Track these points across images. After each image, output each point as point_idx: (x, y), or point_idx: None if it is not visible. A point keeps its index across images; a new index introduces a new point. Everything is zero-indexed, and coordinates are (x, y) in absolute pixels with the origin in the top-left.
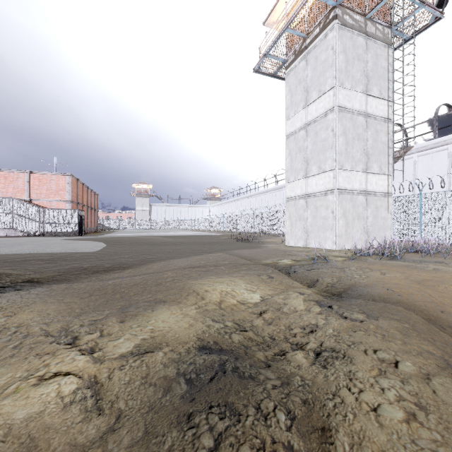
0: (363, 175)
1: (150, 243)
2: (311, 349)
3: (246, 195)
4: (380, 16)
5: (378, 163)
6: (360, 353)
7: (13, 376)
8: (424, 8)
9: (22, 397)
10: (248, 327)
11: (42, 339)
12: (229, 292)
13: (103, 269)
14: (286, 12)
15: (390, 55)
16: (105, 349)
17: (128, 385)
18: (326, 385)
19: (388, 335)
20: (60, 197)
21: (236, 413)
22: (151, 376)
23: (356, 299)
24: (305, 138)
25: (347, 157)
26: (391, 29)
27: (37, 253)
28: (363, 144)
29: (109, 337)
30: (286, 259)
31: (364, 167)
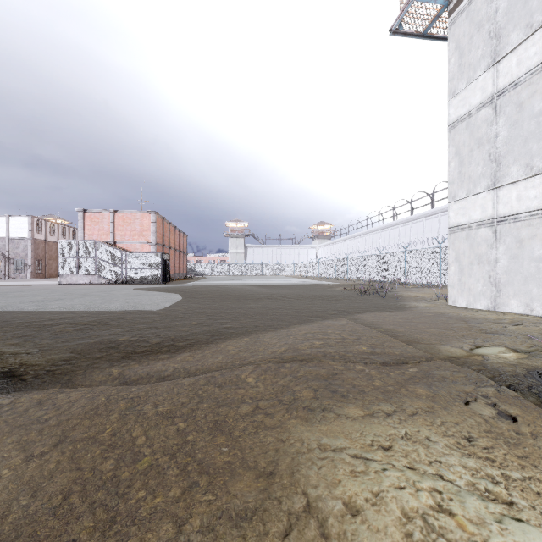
0: None
1: (239, 296)
2: None
3: (367, 230)
4: None
5: None
6: None
7: None
8: None
9: None
10: None
11: None
12: (435, 525)
13: (144, 351)
14: None
15: None
16: None
17: None
18: None
19: None
20: (144, 238)
21: None
22: None
23: None
24: (492, 119)
25: None
26: None
27: (86, 310)
28: None
29: None
30: (490, 345)
31: None
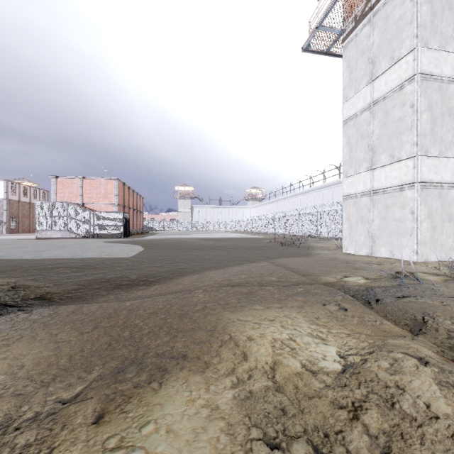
0: None
1: (188, 247)
2: None
3: (290, 194)
4: None
5: None
6: None
7: None
8: None
9: None
10: None
11: None
12: (286, 343)
13: (127, 283)
14: None
15: None
16: None
17: None
18: None
19: None
20: (108, 200)
21: None
22: None
23: None
24: (370, 120)
25: (433, 139)
26: None
27: (72, 258)
28: None
29: None
30: (354, 276)
31: None
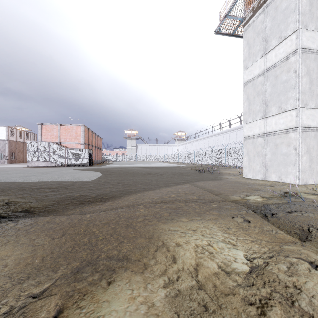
0: None
1: (133, 173)
2: None
3: (205, 136)
4: None
5: None
6: None
7: None
8: None
9: None
10: None
11: None
12: (206, 248)
13: (88, 200)
14: None
15: None
16: None
17: None
18: None
19: None
20: (77, 140)
21: None
22: None
23: None
24: (264, 82)
25: (310, 95)
26: None
27: (51, 181)
28: None
29: None
30: (253, 195)
31: None
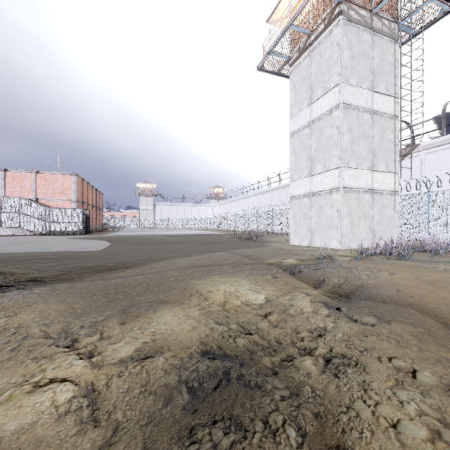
0: (369, 173)
1: (154, 242)
2: (320, 355)
3: (250, 194)
4: (386, 11)
5: (384, 161)
6: (374, 361)
7: (8, 381)
8: (433, 1)
9: (15, 406)
10: (253, 330)
11: (40, 341)
12: (233, 293)
13: (106, 268)
14: (290, 9)
15: (396, 51)
16: (104, 353)
17: (127, 394)
18: (339, 396)
19: (402, 340)
20: (65, 196)
21: (242, 428)
22: (151, 383)
23: (365, 301)
24: (309, 135)
25: (352, 154)
26: (398, 24)
27: (41, 251)
28: (369, 141)
29: (109, 340)
30: (290, 259)
31: (370, 165)
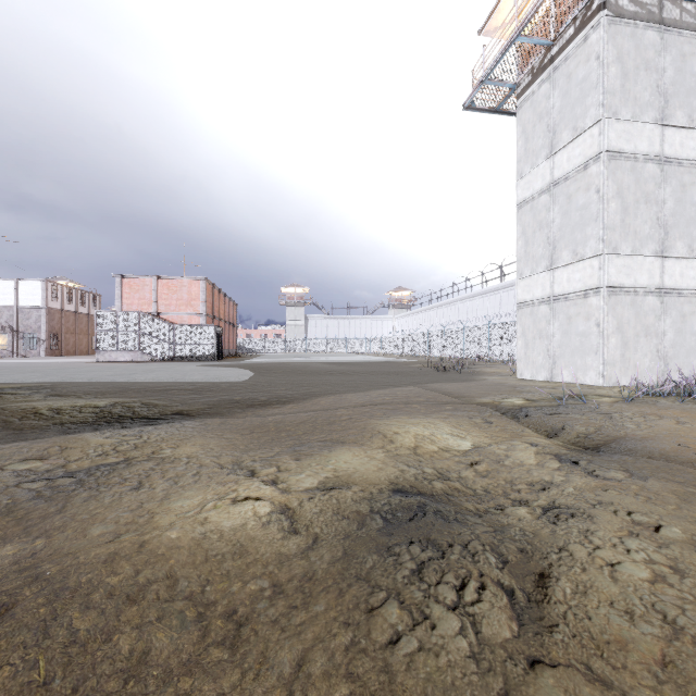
0: (655, 262)
1: (311, 371)
2: (539, 506)
3: (452, 299)
4: None
5: (685, 240)
6: (607, 512)
7: (204, 497)
8: None
9: (224, 511)
10: (454, 478)
11: (217, 470)
12: (428, 437)
13: (258, 403)
14: (516, 11)
15: None
16: (288, 482)
17: (321, 514)
18: (552, 537)
19: (656, 496)
20: (192, 309)
21: (439, 546)
22: (343, 509)
23: (621, 455)
24: (549, 206)
25: (624, 233)
26: None
27: (176, 381)
28: (655, 209)
29: (289, 472)
30: (514, 398)
31: (658, 248)
